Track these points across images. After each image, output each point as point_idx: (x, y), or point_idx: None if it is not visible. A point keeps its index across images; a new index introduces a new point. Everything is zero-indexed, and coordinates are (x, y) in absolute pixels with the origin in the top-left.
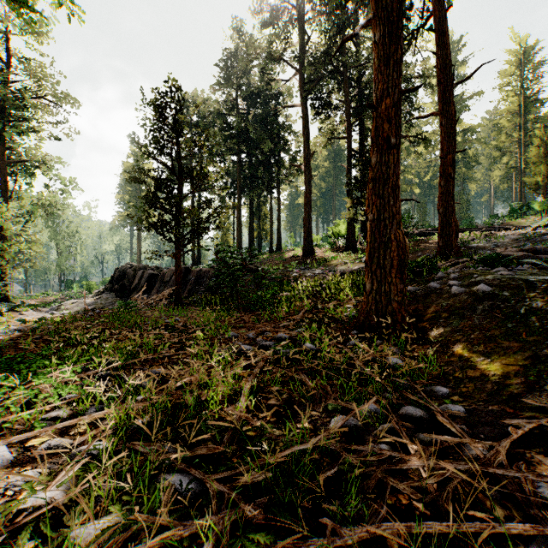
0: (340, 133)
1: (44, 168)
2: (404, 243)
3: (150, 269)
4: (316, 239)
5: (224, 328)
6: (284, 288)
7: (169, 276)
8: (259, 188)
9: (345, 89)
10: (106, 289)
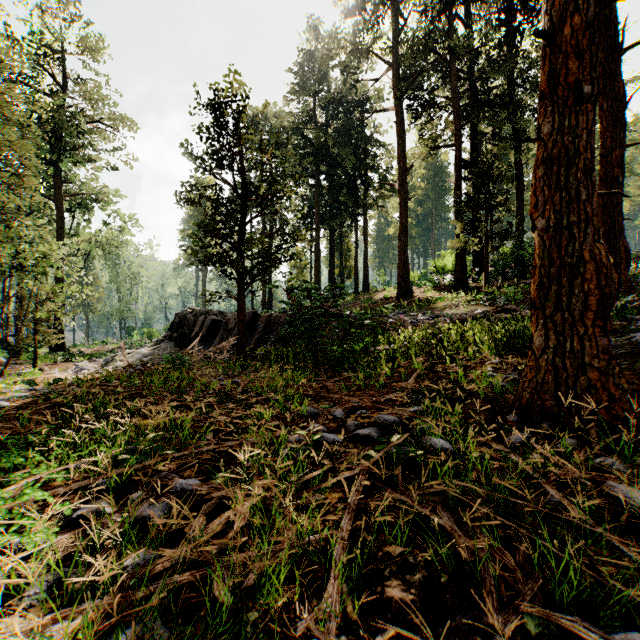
0: (445, 140)
1: (101, 201)
2: (608, 266)
3: (213, 314)
4: (413, 276)
5: (298, 401)
6: (379, 340)
7: (233, 323)
8: (341, 216)
9: (453, 82)
10: (166, 338)
